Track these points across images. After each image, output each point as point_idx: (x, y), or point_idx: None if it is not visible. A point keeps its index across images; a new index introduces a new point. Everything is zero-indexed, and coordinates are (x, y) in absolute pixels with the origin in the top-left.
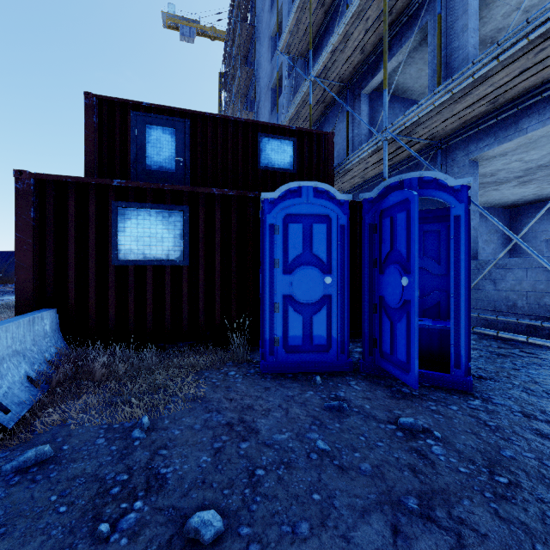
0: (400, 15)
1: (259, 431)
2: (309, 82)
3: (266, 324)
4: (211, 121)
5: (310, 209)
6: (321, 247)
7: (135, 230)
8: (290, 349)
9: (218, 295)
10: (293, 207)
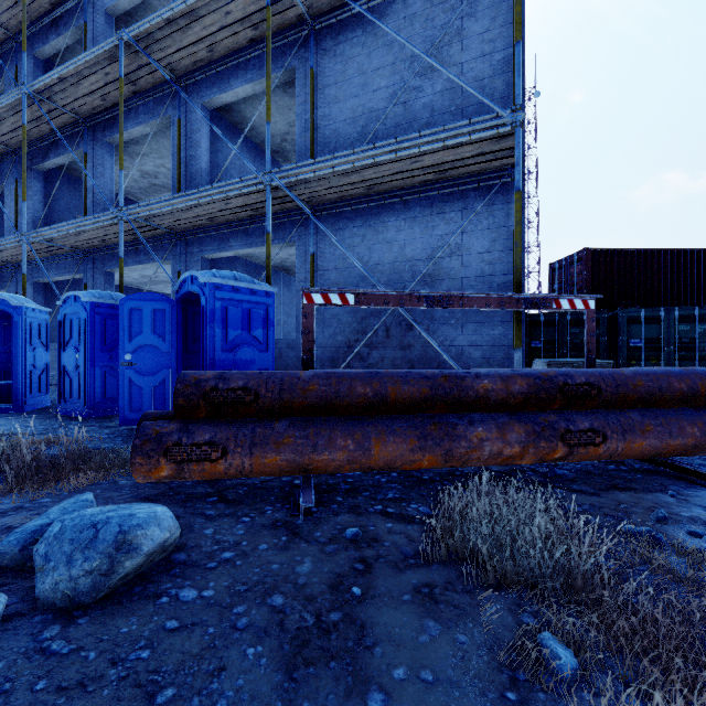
0: (62, 127)
1: None
2: None
3: None
4: None
5: None
6: None
7: None
8: None
9: None
10: None
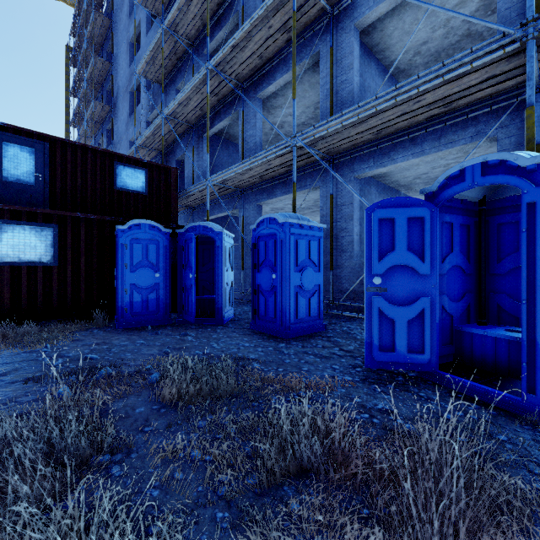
0: (224, 97)
1: (114, 343)
2: (162, 118)
3: (119, 301)
4: (71, 147)
5: (147, 236)
6: (154, 257)
7: (11, 240)
8: (134, 314)
9: (83, 286)
10: (136, 234)
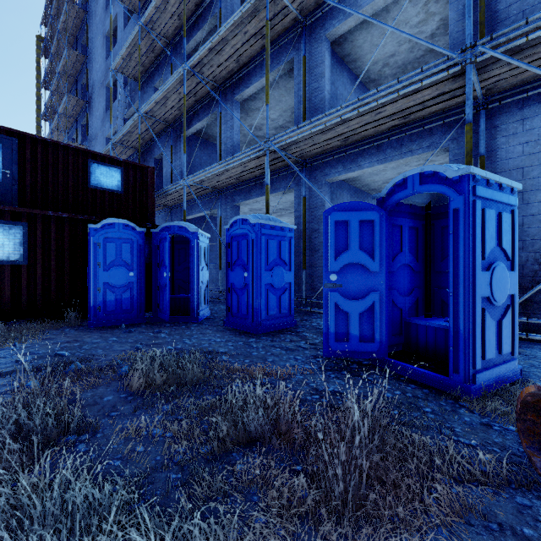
0: (202, 98)
1: (86, 341)
2: (139, 116)
3: (92, 299)
4: (41, 143)
5: (121, 235)
6: (128, 256)
7: None
8: (108, 313)
9: (54, 285)
10: (110, 233)
